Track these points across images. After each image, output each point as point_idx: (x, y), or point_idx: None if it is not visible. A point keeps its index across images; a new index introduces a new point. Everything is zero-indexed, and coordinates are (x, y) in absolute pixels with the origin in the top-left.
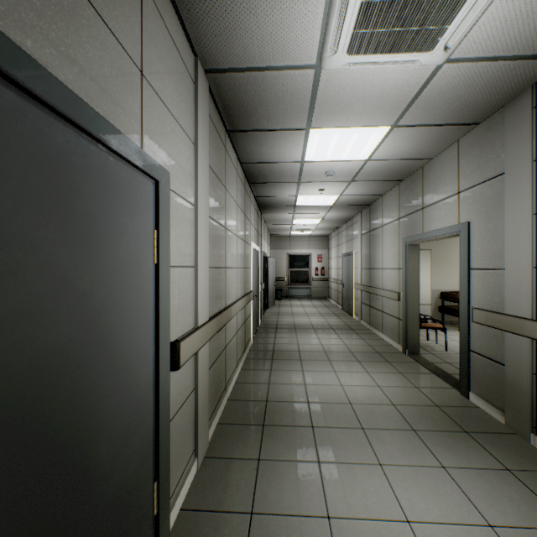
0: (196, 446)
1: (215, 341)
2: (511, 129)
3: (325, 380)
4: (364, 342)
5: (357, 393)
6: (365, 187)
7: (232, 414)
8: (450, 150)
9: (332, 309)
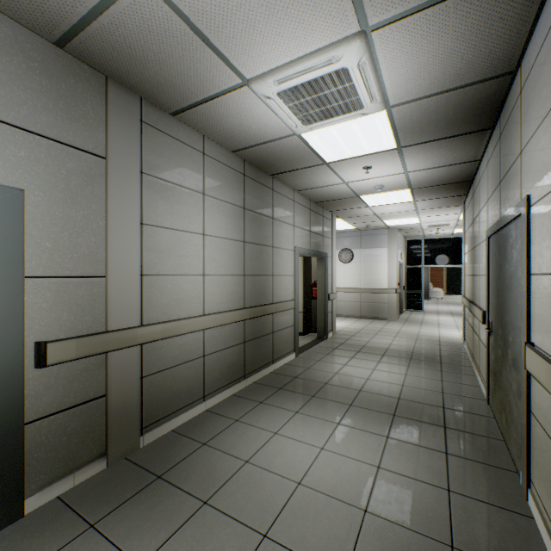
0: None
1: None
2: (119, 117)
3: None
4: None
5: None
6: None
7: None
8: None
9: None
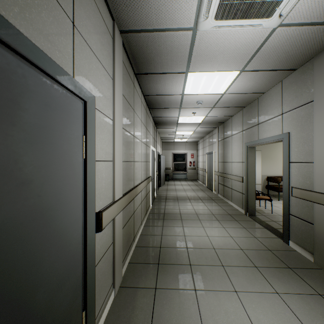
0: (114, 280)
1: (127, 209)
2: (318, 72)
3: (197, 233)
4: (220, 208)
5: (218, 242)
6: (221, 111)
7: (138, 256)
8: (277, 87)
9: (200, 187)
